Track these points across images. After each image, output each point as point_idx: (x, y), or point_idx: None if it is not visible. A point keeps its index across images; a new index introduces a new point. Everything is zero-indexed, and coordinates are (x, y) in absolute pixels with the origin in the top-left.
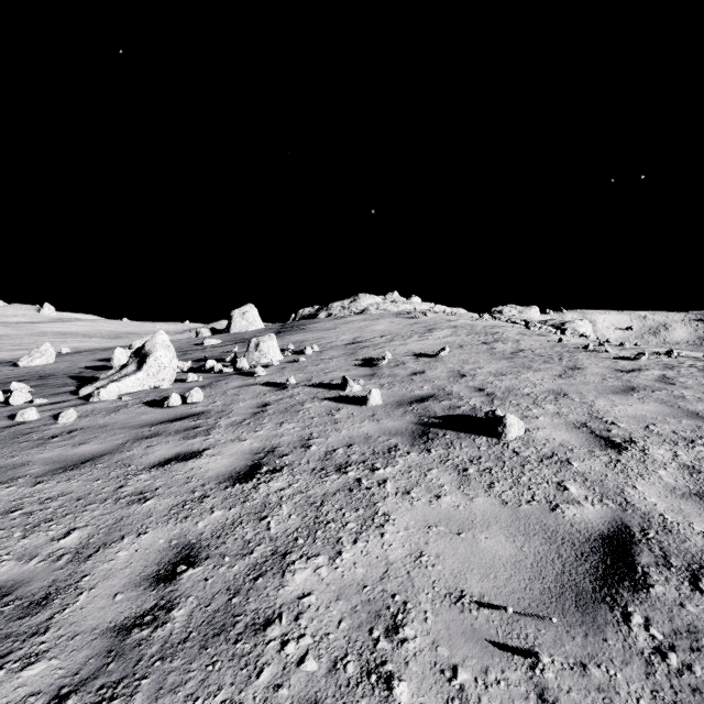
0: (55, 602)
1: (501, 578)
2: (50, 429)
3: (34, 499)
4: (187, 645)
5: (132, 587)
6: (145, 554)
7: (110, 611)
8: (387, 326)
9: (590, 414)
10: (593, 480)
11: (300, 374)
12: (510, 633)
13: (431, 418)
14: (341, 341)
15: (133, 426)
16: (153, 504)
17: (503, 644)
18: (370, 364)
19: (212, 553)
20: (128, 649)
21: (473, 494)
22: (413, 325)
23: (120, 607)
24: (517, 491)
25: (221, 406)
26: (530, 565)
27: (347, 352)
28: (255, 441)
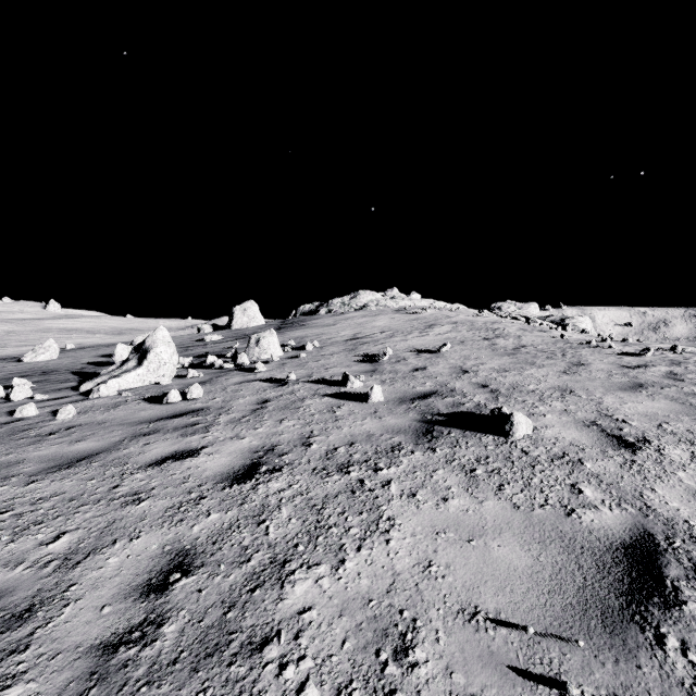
0: (38, 614)
1: (517, 591)
2: (48, 426)
3: (26, 500)
4: (177, 667)
5: (121, 599)
6: (137, 561)
7: (96, 625)
8: (387, 322)
9: (599, 411)
10: (609, 482)
11: (301, 370)
12: (532, 657)
13: (435, 415)
14: (341, 337)
15: (131, 422)
16: (147, 505)
17: (525, 670)
18: (370, 360)
19: (207, 561)
20: (112, 671)
21: (482, 497)
22: (413, 320)
23: (107, 622)
24: (529, 493)
25: (221, 402)
26: (549, 578)
27: (347, 348)
28: (255, 439)
